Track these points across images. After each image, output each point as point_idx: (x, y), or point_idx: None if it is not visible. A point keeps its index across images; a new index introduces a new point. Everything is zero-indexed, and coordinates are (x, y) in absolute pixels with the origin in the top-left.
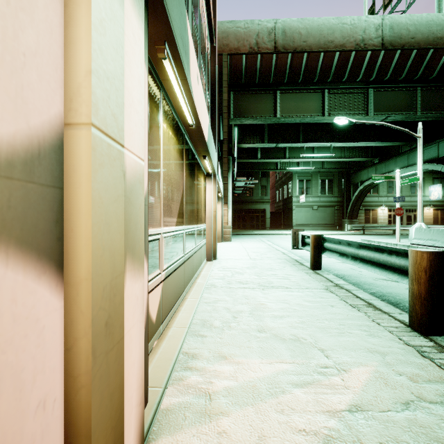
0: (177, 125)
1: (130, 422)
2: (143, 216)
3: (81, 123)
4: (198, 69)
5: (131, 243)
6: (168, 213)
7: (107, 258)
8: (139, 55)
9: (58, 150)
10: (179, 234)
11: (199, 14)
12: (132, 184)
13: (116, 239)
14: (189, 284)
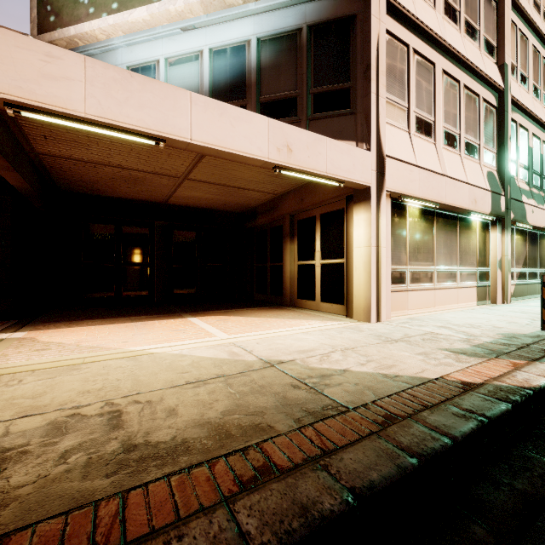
0: (522, 230)
1: (508, 294)
2: (510, 265)
3: (503, 256)
4: (533, 207)
5: (508, 269)
6: (517, 264)
7: (506, 270)
8: (510, 240)
9: (501, 259)
10: (523, 272)
11: (540, 158)
12: (509, 261)
13: (507, 268)
14: (530, 296)
